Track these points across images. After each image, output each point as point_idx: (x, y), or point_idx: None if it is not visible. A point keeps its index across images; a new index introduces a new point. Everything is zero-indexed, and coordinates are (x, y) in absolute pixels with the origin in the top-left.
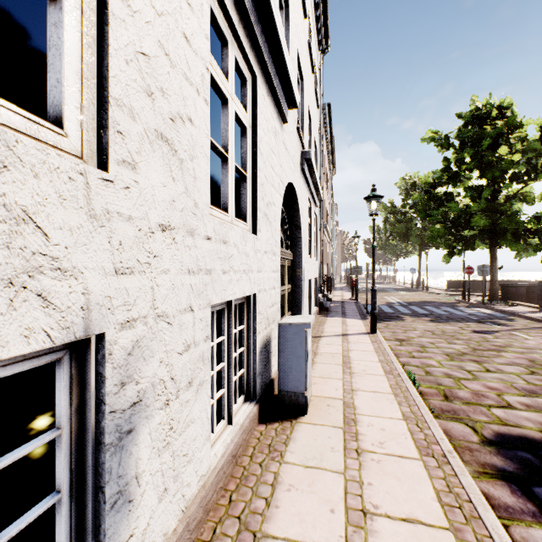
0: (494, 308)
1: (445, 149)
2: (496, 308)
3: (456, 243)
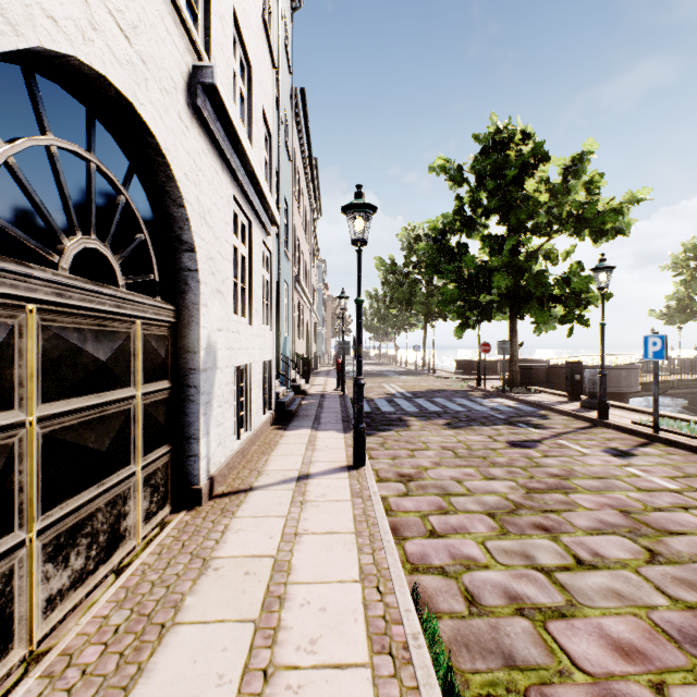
0: (517, 398)
1: (457, 185)
2: (521, 398)
3: (470, 312)
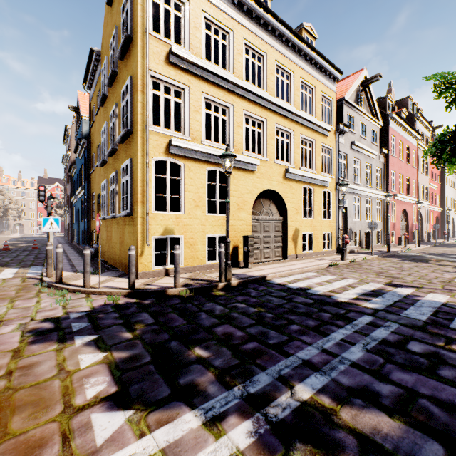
0: None
1: None
2: None
3: None
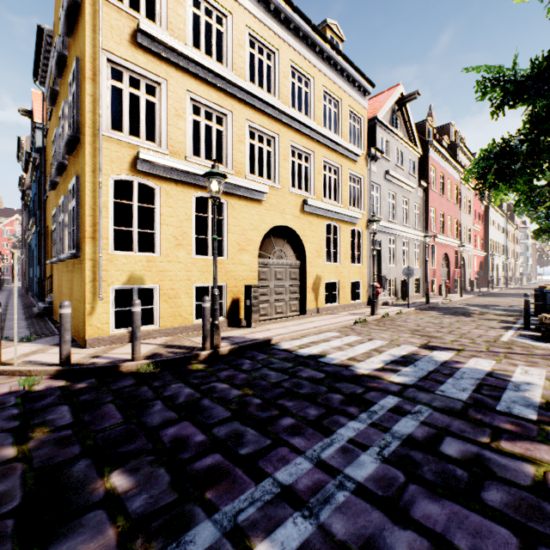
0: None
1: None
2: None
3: None
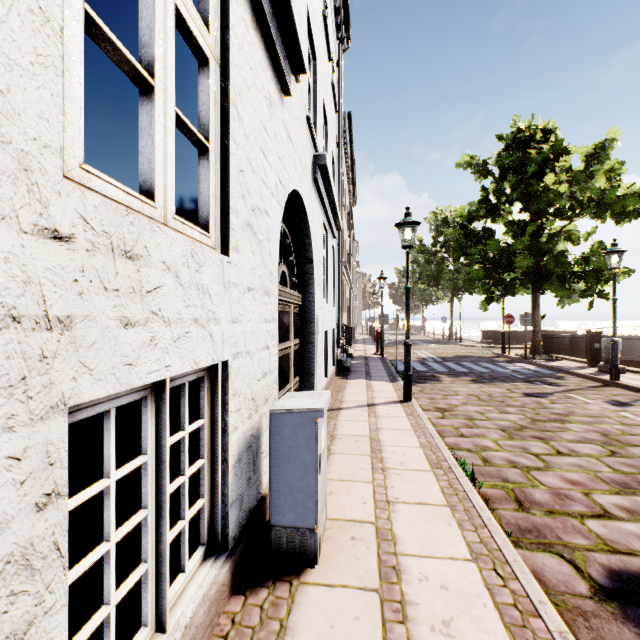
0: (538, 364)
1: (482, 177)
2: (541, 364)
3: (494, 287)
